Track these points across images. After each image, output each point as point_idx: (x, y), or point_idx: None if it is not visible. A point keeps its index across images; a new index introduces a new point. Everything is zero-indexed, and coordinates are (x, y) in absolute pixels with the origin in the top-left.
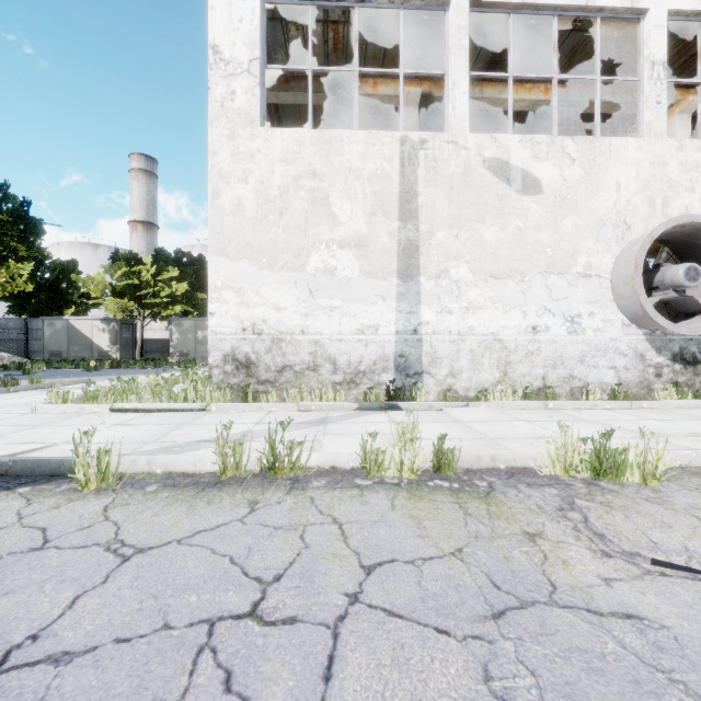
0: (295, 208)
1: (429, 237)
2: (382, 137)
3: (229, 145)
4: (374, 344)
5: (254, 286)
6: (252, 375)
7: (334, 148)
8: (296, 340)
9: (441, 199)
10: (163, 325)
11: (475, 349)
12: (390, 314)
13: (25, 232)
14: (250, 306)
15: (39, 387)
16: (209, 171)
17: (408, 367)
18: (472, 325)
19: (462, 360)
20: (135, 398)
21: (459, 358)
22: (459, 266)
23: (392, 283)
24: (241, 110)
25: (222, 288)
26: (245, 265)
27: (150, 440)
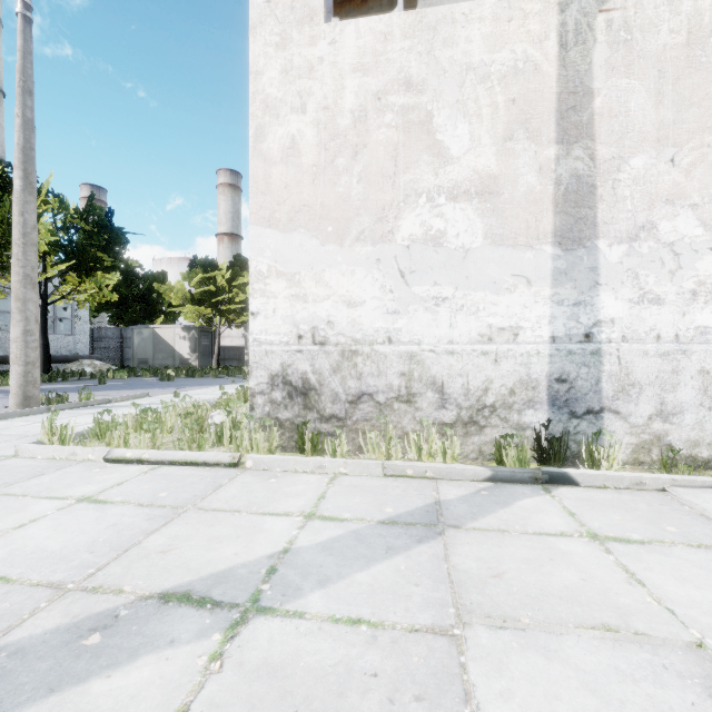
0: (376, 143)
1: (616, 167)
2: (526, 3)
3: (278, 58)
4: (510, 359)
5: (315, 270)
6: (311, 406)
7: (441, 36)
8: (378, 352)
9: (640, 97)
10: (240, 332)
11: (711, 370)
12: (540, 308)
13: (110, 242)
14: (308, 300)
15: (87, 404)
16: (250, 101)
17: (573, 400)
18: (705, 324)
19: (684, 390)
20: (147, 438)
21: (677, 386)
22: (677, 216)
23: (544, 253)
24: (295, 1)
25: (269, 275)
26: (302, 238)
27: (77, 578)
